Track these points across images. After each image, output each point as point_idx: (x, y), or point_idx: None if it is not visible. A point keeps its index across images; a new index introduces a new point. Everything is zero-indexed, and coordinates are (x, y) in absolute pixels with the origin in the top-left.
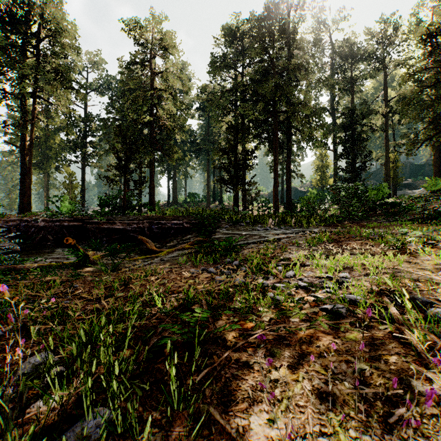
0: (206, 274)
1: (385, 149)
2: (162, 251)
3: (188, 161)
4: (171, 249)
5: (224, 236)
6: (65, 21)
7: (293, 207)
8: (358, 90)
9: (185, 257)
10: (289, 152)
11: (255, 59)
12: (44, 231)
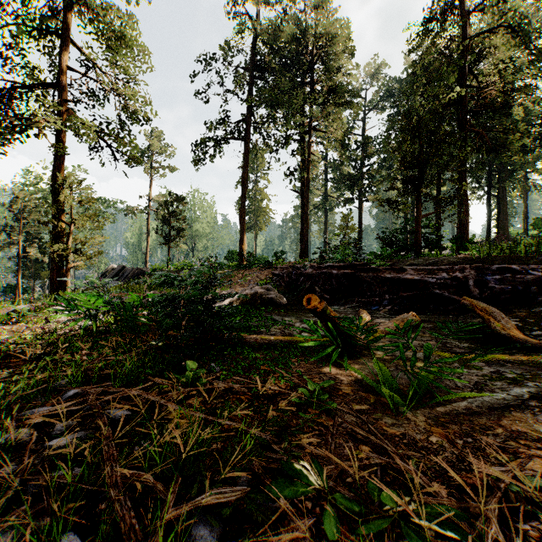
0: None
1: None
2: None
3: (533, 160)
4: None
5: None
6: (338, 26)
7: None
8: None
9: None
10: None
11: None
12: (311, 280)
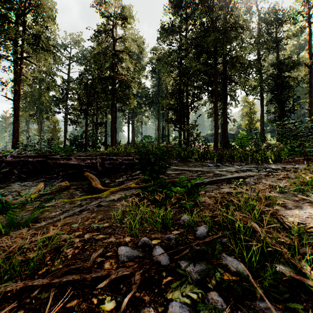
0: (147, 266)
1: (308, 95)
2: (107, 189)
3: (143, 111)
4: (115, 188)
5: (174, 173)
6: None
7: (228, 145)
8: (282, 49)
9: (120, 210)
10: (225, 99)
11: (196, 24)
12: (11, 165)
